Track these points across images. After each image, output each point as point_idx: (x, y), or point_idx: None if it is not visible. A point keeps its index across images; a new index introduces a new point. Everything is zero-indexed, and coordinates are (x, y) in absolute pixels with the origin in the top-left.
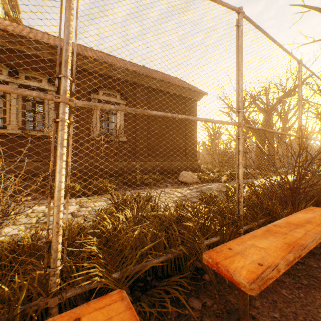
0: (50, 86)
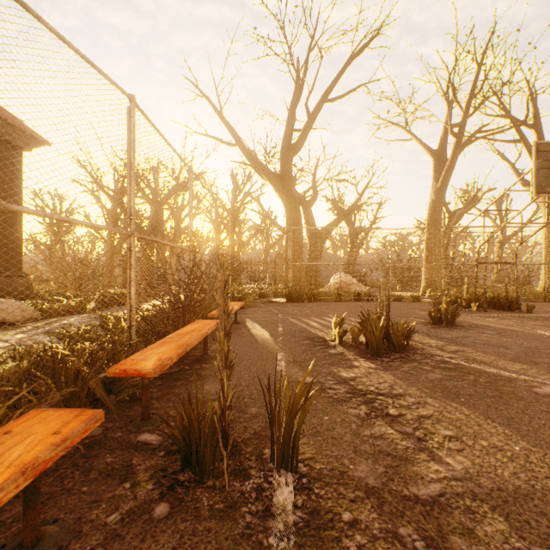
0: None
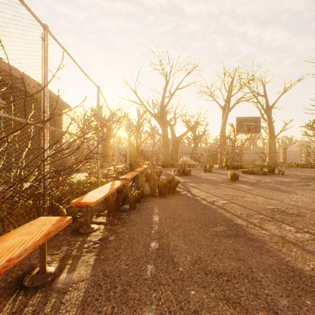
0: None
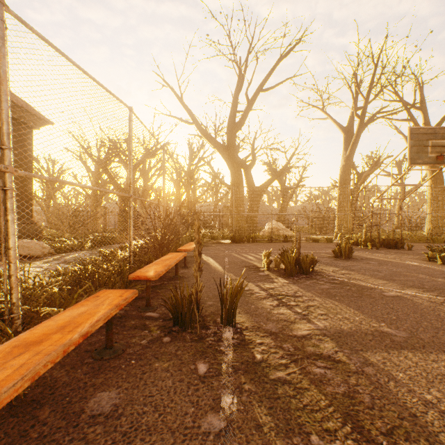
0: None
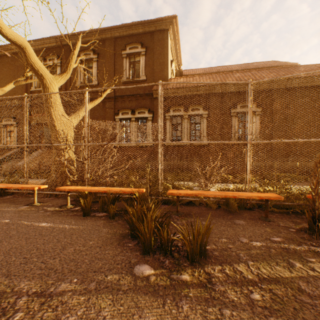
0: (204, 111)
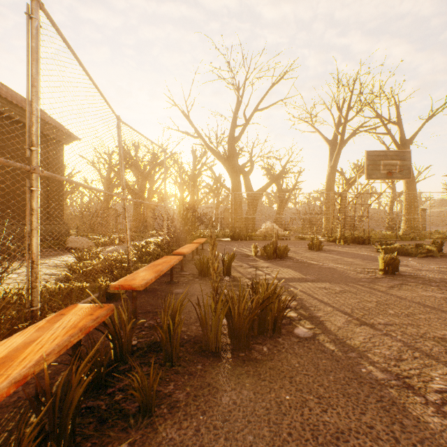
0: None
